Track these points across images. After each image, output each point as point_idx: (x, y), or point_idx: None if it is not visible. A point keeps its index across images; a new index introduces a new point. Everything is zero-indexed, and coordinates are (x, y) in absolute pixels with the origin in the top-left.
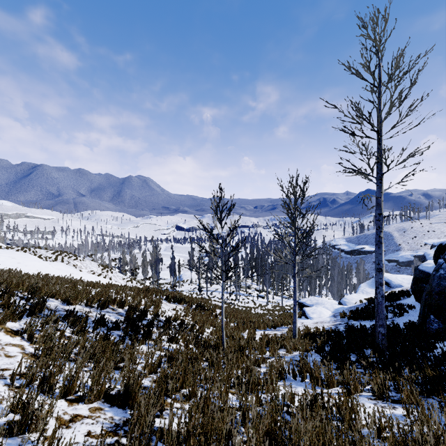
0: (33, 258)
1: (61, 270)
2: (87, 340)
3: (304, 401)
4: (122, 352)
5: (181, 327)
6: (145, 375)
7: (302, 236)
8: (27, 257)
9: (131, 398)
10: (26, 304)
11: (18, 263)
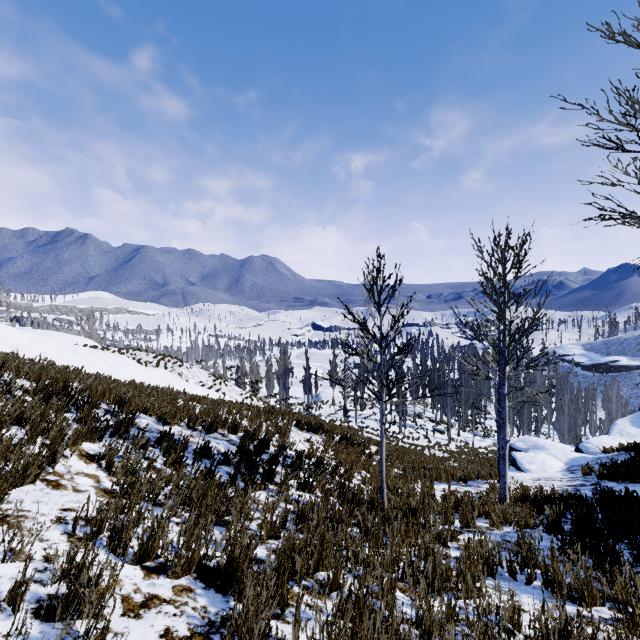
0: (129, 361)
1: (162, 379)
2: (183, 476)
3: (544, 631)
4: (230, 499)
5: (318, 468)
6: (261, 540)
7: (518, 333)
8: (122, 360)
9: (236, 580)
10: (111, 420)
11: (110, 367)
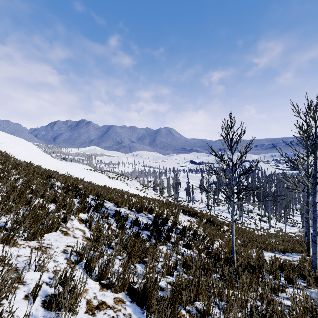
0: (104, 176)
1: (118, 185)
2: (124, 234)
3: None
4: (147, 249)
5: (194, 236)
6: (163, 275)
7: None
8: (101, 176)
9: (147, 300)
10: (94, 203)
11: (96, 179)
